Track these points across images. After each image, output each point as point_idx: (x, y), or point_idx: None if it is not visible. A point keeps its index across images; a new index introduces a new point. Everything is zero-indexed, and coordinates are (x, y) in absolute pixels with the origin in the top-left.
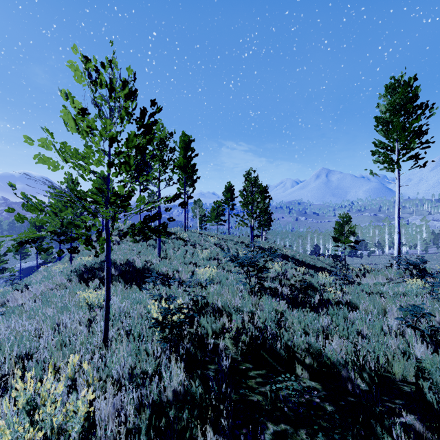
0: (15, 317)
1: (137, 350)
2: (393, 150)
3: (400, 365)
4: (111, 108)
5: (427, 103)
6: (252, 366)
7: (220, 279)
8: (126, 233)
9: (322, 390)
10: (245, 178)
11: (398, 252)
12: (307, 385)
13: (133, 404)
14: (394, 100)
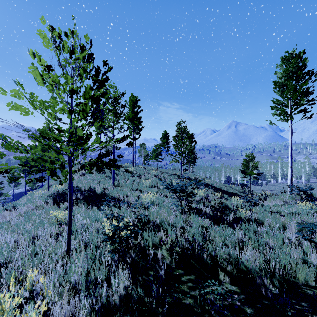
0: (3, 230)
1: (93, 259)
2: (287, 106)
3: (303, 272)
4: (73, 68)
5: (312, 71)
6: (184, 272)
7: (158, 202)
8: (83, 166)
9: (241, 293)
10: (177, 127)
11: (291, 182)
12: (229, 289)
13: (85, 308)
14: (288, 68)
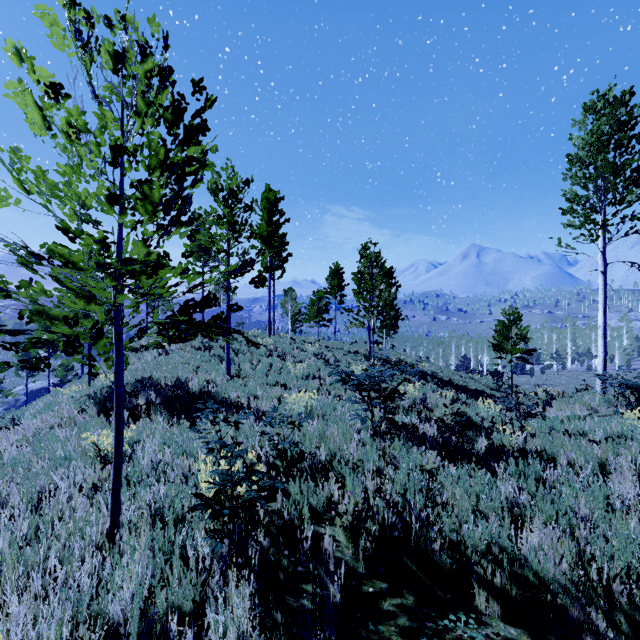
0: None
1: (168, 554)
2: (594, 208)
3: None
4: (127, 105)
5: None
6: (387, 585)
7: (323, 410)
8: (143, 330)
9: None
10: (361, 254)
11: (603, 367)
12: (502, 636)
13: None
14: (597, 126)
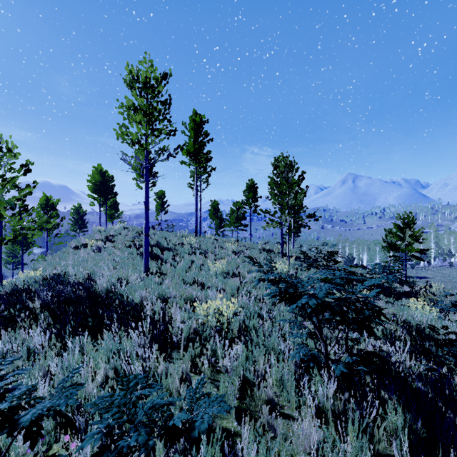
0: None
1: None
2: None
3: None
4: None
5: None
6: None
7: (245, 324)
8: None
9: None
10: (274, 166)
11: None
12: None
13: None
14: None
